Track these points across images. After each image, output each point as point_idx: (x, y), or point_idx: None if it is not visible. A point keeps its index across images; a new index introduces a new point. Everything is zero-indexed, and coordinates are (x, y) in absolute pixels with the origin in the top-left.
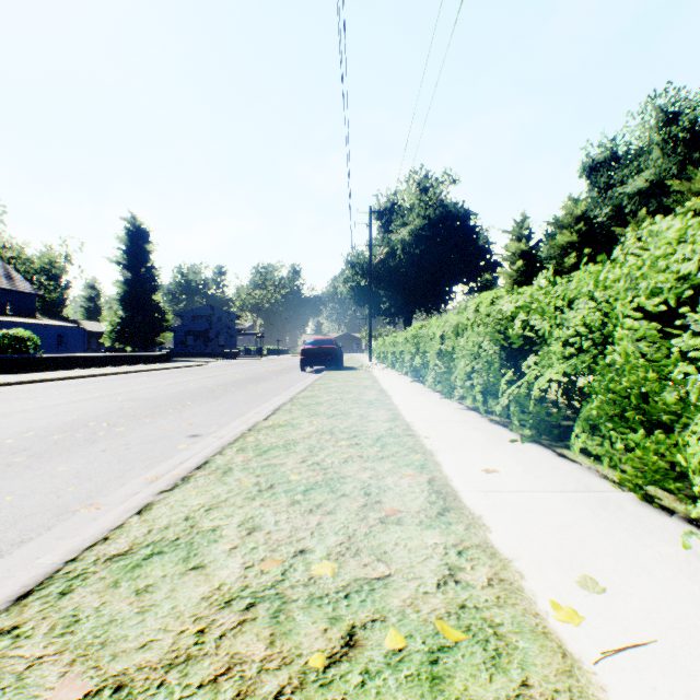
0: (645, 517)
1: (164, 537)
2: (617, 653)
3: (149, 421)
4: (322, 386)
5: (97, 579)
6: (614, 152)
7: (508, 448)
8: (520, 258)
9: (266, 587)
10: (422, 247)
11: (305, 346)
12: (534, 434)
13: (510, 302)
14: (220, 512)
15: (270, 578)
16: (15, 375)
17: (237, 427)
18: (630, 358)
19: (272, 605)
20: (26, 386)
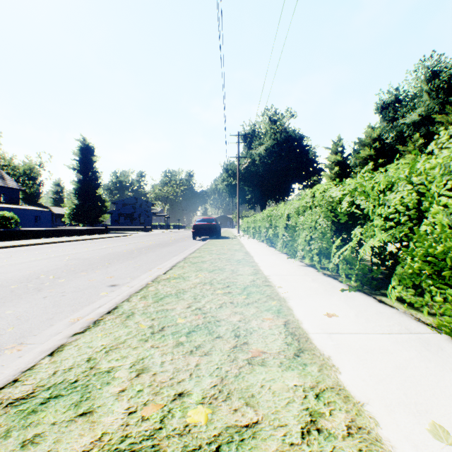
0: None
1: (65, 379)
2: None
3: (83, 274)
4: (206, 249)
5: None
6: (397, 97)
7: (340, 296)
8: (336, 165)
9: (144, 438)
10: (272, 159)
11: (196, 223)
12: (359, 285)
13: (339, 189)
14: (117, 353)
15: (149, 426)
16: (1, 242)
17: (145, 278)
18: (445, 228)
19: None
20: (7, 249)
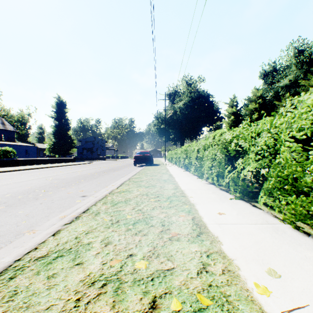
0: (296, 237)
1: (64, 247)
2: (289, 312)
3: (63, 189)
4: (143, 173)
5: (29, 270)
6: (274, 67)
7: (229, 202)
8: (232, 115)
9: (112, 275)
10: (188, 110)
11: (136, 154)
12: (241, 196)
13: (229, 134)
14: (92, 234)
15: (114, 269)
16: (5, 168)
17: (104, 192)
18: (288, 160)
19: (115, 284)
20: (9, 173)
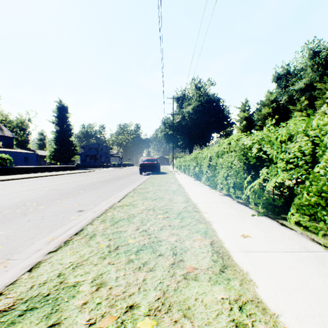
0: None
1: (39, 293)
2: None
3: (58, 202)
4: (149, 182)
5: None
6: (288, 70)
7: (251, 220)
8: (244, 120)
9: None
10: (198, 115)
11: (142, 162)
12: (265, 211)
13: (250, 139)
14: (82, 269)
15: None
16: None
17: (104, 205)
18: None
19: None
20: (3, 182)
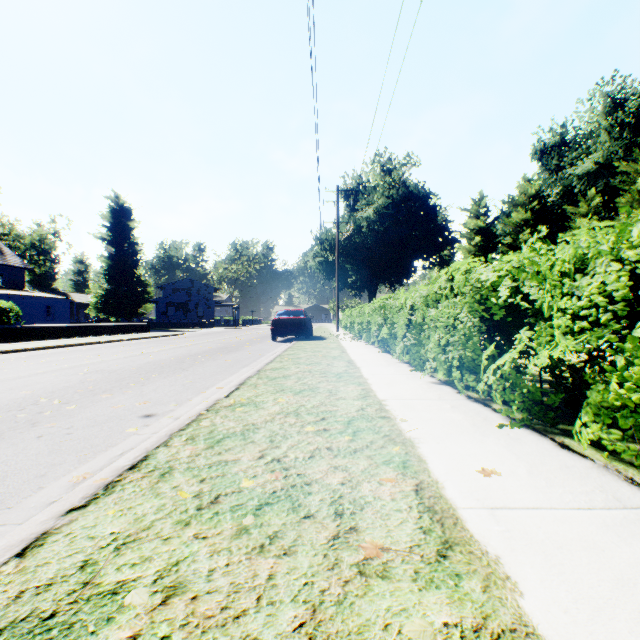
0: None
1: (34, 611)
2: None
3: (105, 397)
4: (290, 357)
5: None
6: (563, 137)
7: (499, 436)
8: (477, 234)
9: None
10: (386, 225)
11: (276, 316)
12: (526, 418)
13: (494, 269)
14: (135, 551)
15: None
16: None
17: (198, 404)
18: None
19: None
20: None
